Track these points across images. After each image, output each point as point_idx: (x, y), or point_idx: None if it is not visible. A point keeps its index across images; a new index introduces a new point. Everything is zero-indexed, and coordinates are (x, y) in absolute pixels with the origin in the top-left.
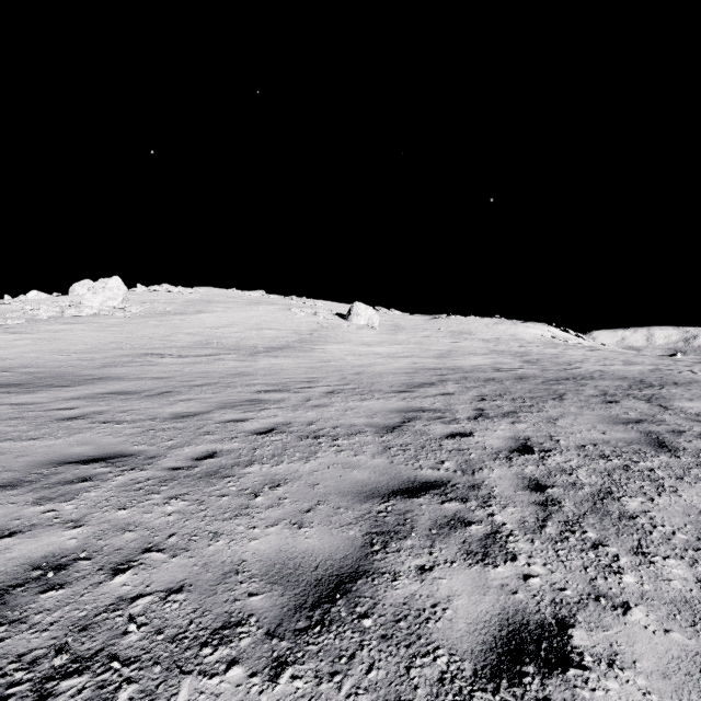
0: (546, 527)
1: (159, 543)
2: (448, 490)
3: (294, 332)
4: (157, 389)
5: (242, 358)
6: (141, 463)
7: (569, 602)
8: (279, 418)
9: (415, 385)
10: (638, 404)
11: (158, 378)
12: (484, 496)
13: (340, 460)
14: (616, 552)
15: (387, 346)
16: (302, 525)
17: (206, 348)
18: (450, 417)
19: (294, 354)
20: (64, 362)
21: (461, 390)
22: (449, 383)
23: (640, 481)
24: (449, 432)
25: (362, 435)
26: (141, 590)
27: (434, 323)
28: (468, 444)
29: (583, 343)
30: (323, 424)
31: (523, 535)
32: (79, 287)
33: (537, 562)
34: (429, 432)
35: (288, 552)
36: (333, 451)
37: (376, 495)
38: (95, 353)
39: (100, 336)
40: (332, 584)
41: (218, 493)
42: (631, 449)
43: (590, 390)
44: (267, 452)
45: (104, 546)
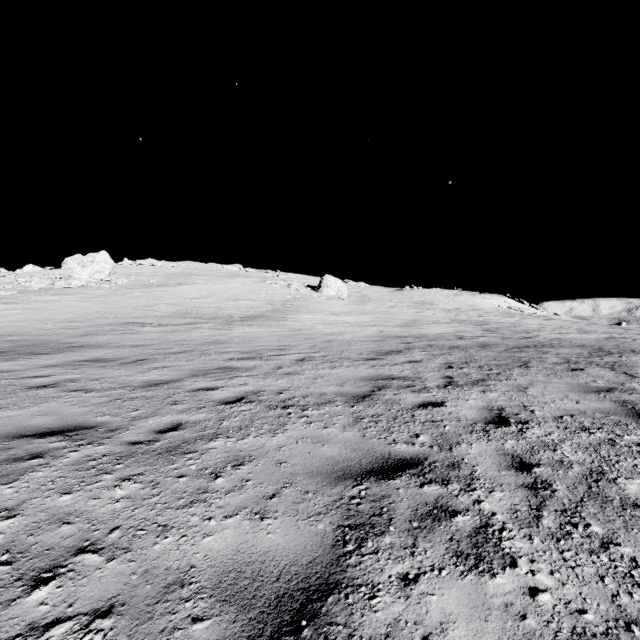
0: (542, 518)
1: (97, 541)
2: (426, 469)
3: (268, 302)
4: (133, 356)
5: (218, 327)
6: (100, 437)
7: (594, 634)
8: (249, 387)
9: (383, 352)
10: (603, 372)
11: (136, 346)
12: (466, 477)
13: (309, 433)
14: (631, 554)
15: (355, 316)
16: (265, 515)
17: (185, 318)
18: (420, 386)
19: (267, 323)
20: (49, 330)
21: (428, 358)
22: (416, 351)
23: (631, 458)
24: (420, 401)
25: (332, 405)
26: (60, 613)
27: (398, 294)
28: (441, 414)
29: (537, 313)
30: (293, 393)
31: (517, 529)
32: (71, 261)
33: (541, 569)
34: (400, 401)
35: (246, 554)
36: (302, 423)
37: (348, 476)
38: (80, 322)
39: (86, 306)
40: (296, 603)
41: (176, 473)
42: (610, 421)
43: (553, 358)
44: (234, 424)
45: (33, 544)
